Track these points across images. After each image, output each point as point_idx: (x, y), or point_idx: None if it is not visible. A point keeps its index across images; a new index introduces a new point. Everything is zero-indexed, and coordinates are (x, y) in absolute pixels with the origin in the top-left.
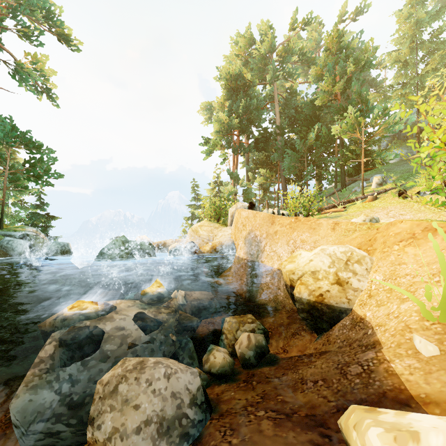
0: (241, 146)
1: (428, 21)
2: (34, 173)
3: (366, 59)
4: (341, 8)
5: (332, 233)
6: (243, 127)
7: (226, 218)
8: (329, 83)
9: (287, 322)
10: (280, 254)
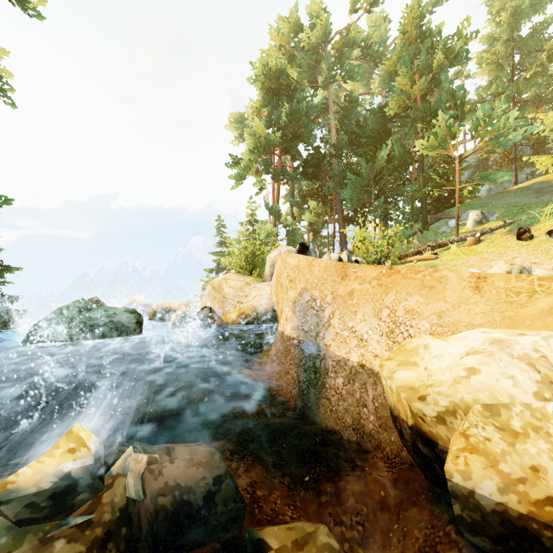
0: (284, 170)
1: (528, 13)
2: None
3: (460, 46)
4: None
5: (477, 296)
6: (287, 144)
7: (262, 269)
8: (407, 82)
9: (395, 497)
10: (363, 334)
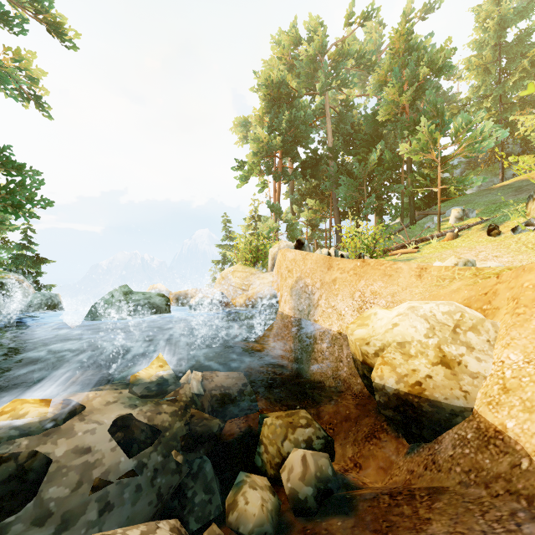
0: (284, 171)
1: (514, 20)
2: (13, 202)
3: (442, 60)
4: (407, 4)
5: (418, 282)
6: (287, 148)
7: (265, 261)
8: (395, 92)
9: (356, 413)
10: (341, 310)
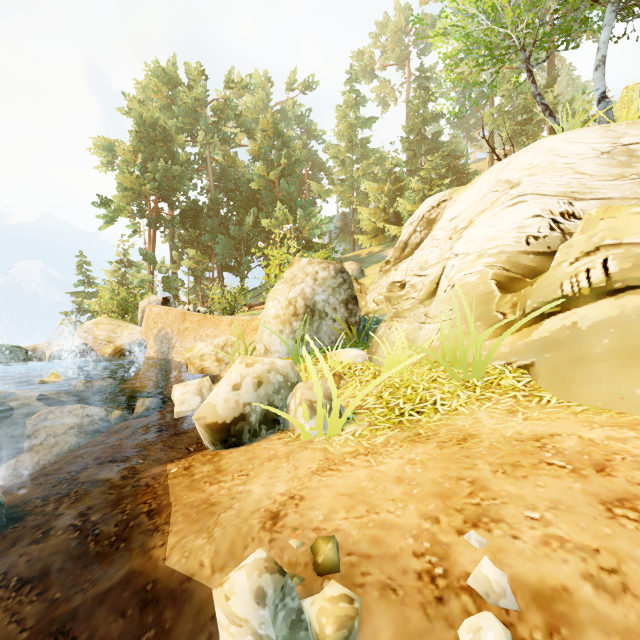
0: (161, 218)
1: (362, 126)
2: None
3: (297, 157)
4: (290, 75)
5: (229, 328)
6: (164, 194)
7: (135, 314)
8: (264, 170)
9: None
10: (188, 348)
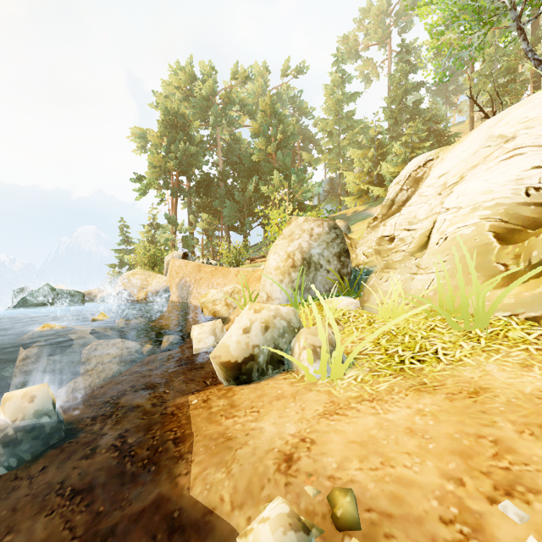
0: (181, 189)
1: (347, 101)
2: None
3: (291, 131)
4: (284, 63)
5: (235, 277)
6: (183, 169)
7: (162, 266)
8: (263, 144)
9: None
10: (203, 294)
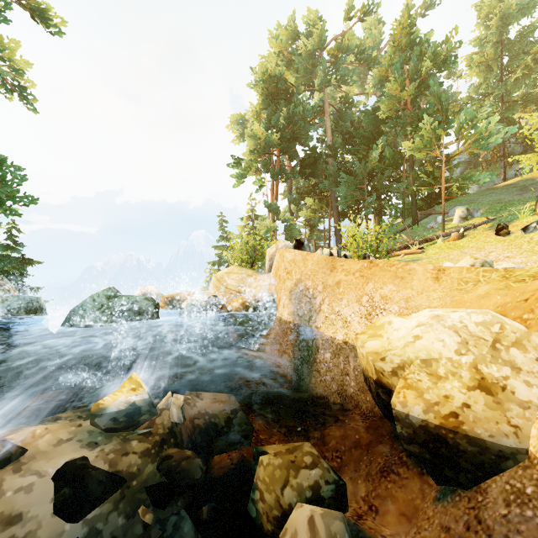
0: (282, 170)
1: (516, 17)
2: None
3: (446, 54)
4: (407, 1)
5: (436, 285)
6: (285, 145)
7: (262, 262)
8: (397, 87)
9: (367, 439)
10: (347, 317)
